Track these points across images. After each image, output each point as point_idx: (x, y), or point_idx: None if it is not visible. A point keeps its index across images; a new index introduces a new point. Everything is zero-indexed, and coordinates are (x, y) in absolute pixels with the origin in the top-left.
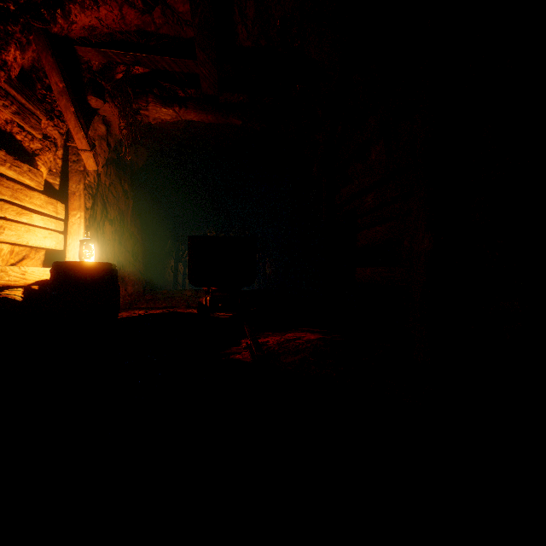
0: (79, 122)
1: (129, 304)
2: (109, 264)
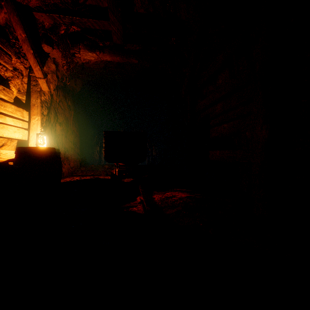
0: (36, 60)
1: (71, 173)
2: (53, 148)
